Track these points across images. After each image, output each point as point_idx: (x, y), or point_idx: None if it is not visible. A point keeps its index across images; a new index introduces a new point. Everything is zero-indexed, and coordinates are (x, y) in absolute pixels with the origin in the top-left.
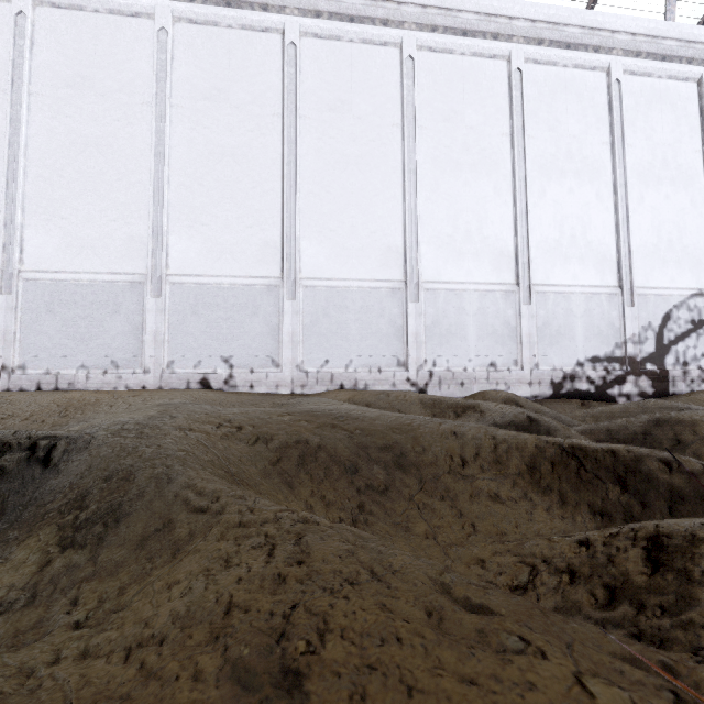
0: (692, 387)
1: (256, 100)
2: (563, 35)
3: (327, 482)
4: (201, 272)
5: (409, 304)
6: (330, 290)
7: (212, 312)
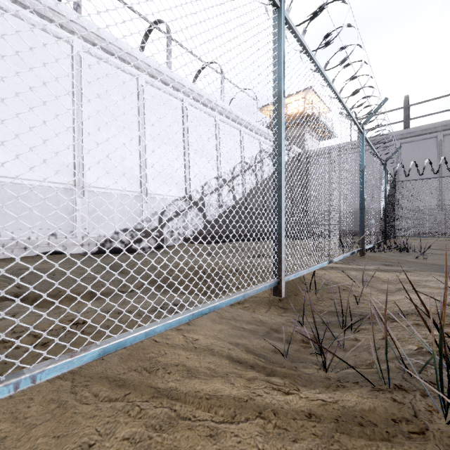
0: (175, 242)
1: None
2: (109, 48)
3: None
4: None
5: None
6: None
7: None
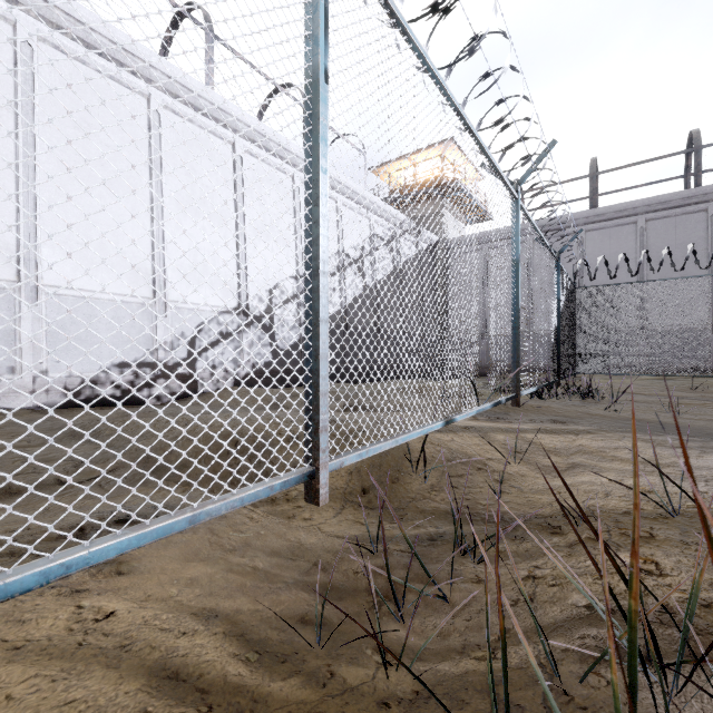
0: (219, 386)
1: None
2: (91, 38)
3: None
4: None
5: None
6: None
7: None
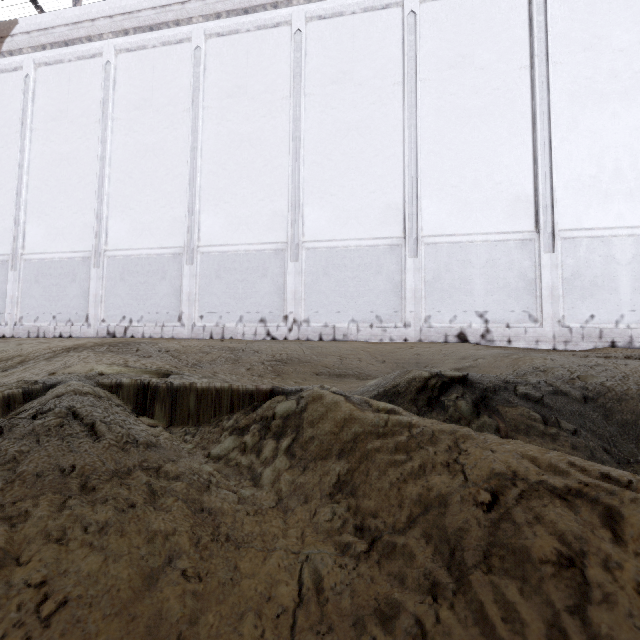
0: None
1: (501, 58)
2: None
3: None
4: (452, 231)
5: None
6: (593, 241)
7: (465, 269)
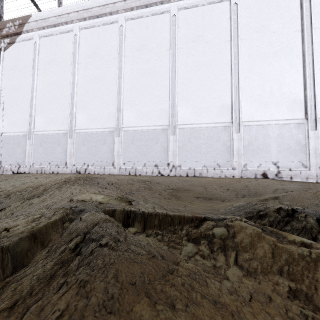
0: None
1: (285, 26)
2: None
3: None
4: (258, 119)
5: None
6: None
7: (266, 139)
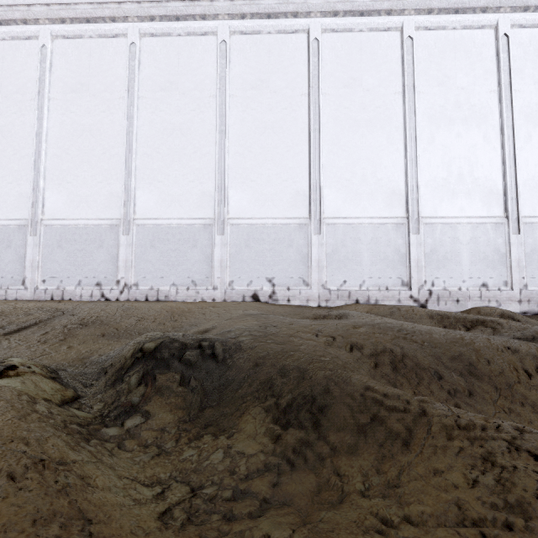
0: None
1: (289, 85)
2: None
3: (422, 385)
4: (251, 215)
5: (411, 235)
6: (346, 227)
7: (259, 245)
